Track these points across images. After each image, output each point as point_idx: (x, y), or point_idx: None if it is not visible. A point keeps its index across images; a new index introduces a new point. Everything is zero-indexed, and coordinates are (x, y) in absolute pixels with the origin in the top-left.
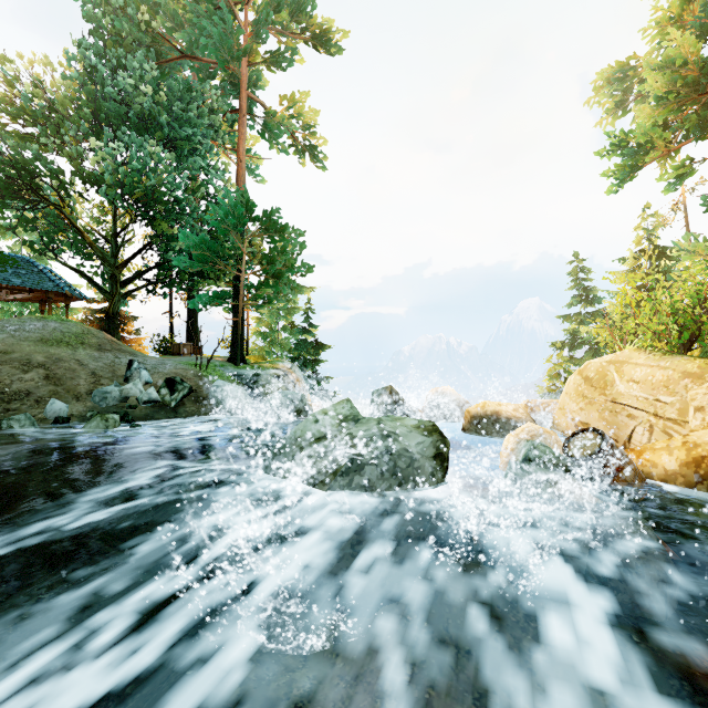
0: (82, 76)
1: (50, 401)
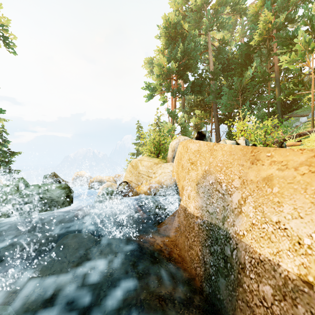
0: None
1: None
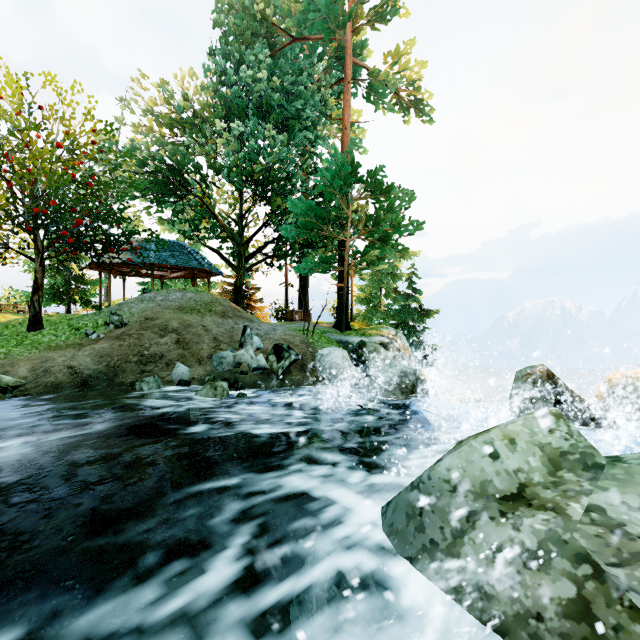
0: (216, 84)
1: (176, 364)
